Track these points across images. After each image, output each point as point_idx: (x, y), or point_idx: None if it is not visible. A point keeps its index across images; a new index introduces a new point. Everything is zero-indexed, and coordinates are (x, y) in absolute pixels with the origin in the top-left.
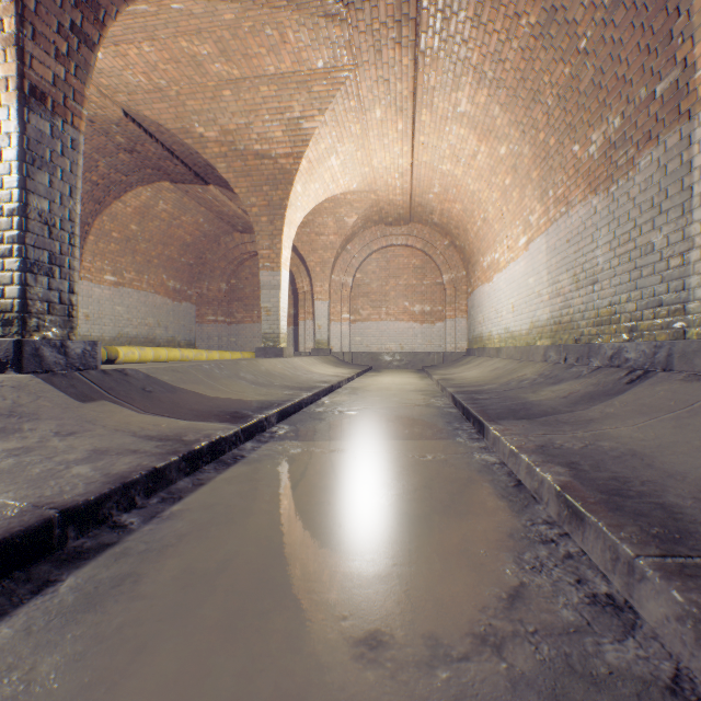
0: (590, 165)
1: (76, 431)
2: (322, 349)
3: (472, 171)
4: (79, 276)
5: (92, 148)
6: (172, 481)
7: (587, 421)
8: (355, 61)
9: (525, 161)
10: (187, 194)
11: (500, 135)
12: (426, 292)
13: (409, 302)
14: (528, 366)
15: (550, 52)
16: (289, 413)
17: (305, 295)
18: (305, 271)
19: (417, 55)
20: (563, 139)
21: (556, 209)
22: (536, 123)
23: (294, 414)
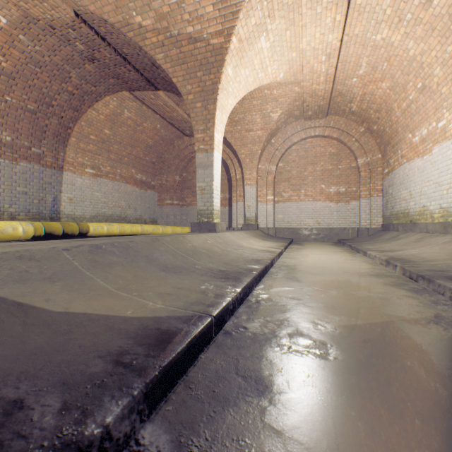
0: None
1: None
2: (251, 225)
3: (418, 27)
4: (64, 169)
5: (62, 59)
6: None
7: None
8: None
9: None
10: (144, 102)
11: None
12: (341, 176)
13: (325, 185)
14: None
15: None
16: (194, 354)
17: (237, 182)
18: (237, 162)
19: None
20: None
21: None
22: None
23: (206, 346)
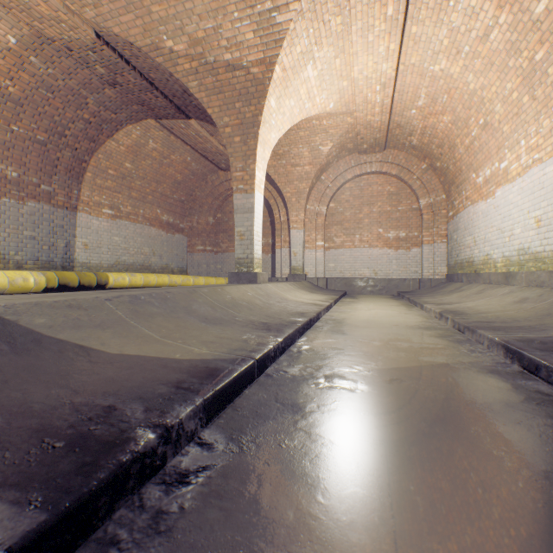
0: None
1: None
2: (297, 275)
3: (477, 61)
4: (78, 209)
5: (78, 83)
6: None
7: None
8: None
9: None
10: (172, 131)
11: None
12: (401, 218)
13: (382, 229)
14: None
15: None
16: (239, 387)
17: (281, 225)
18: (281, 202)
19: None
20: None
21: None
22: None
23: (249, 385)
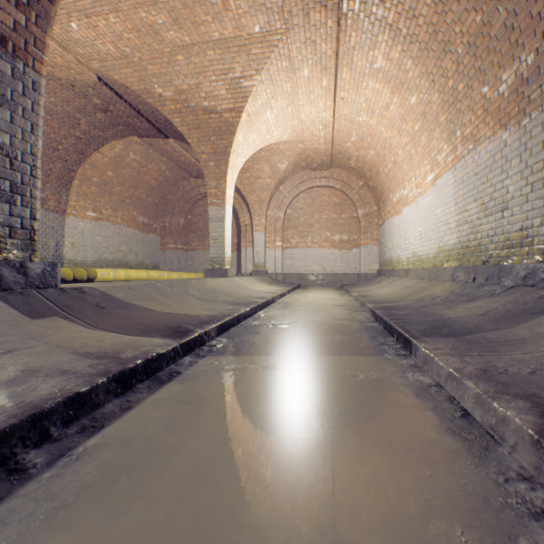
0: (500, 103)
1: (16, 348)
2: (260, 271)
3: (385, 120)
4: (66, 212)
5: (74, 109)
6: (99, 404)
7: (520, 340)
8: (286, 25)
9: (433, 107)
10: (152, 146)
11: (411, 86)
12: (344, 224)
13: (330, 233)
14: (437, 285)
15: (462, 2)
16: (228, 326)
17: (246, 227)
18: (246, 208)
19: (340, 17)
20: (472, 83)
21: (464, 147)
22: (445, 71)
23: (232, 327)
